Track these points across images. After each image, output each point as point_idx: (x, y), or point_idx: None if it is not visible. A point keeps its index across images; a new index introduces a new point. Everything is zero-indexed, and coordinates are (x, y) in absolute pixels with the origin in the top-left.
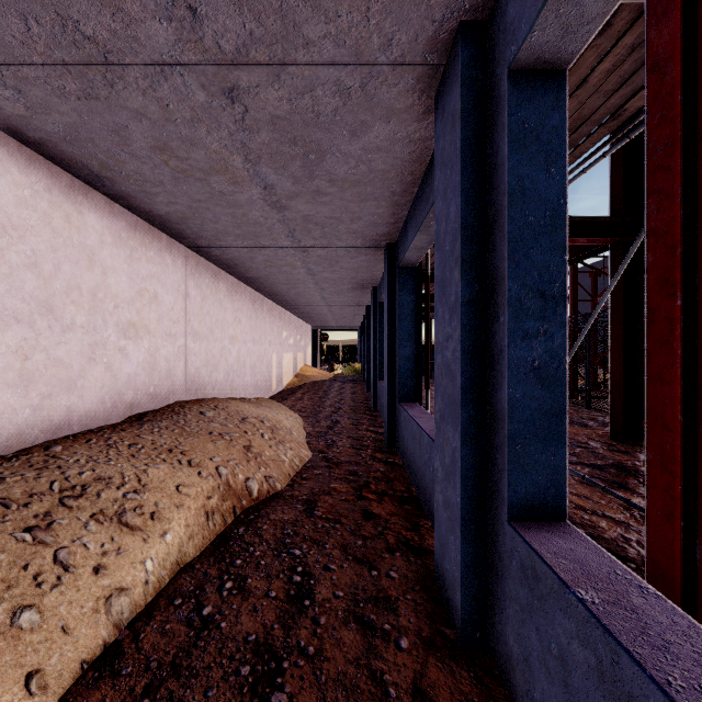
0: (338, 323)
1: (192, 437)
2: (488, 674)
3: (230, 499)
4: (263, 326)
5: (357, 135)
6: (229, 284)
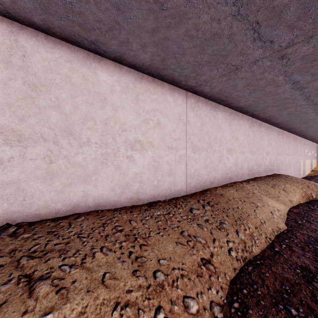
0: None
1: (289, 181)
2: None
3: (307, 196)
4: (297, 148)
5: None
6: (286, 135)
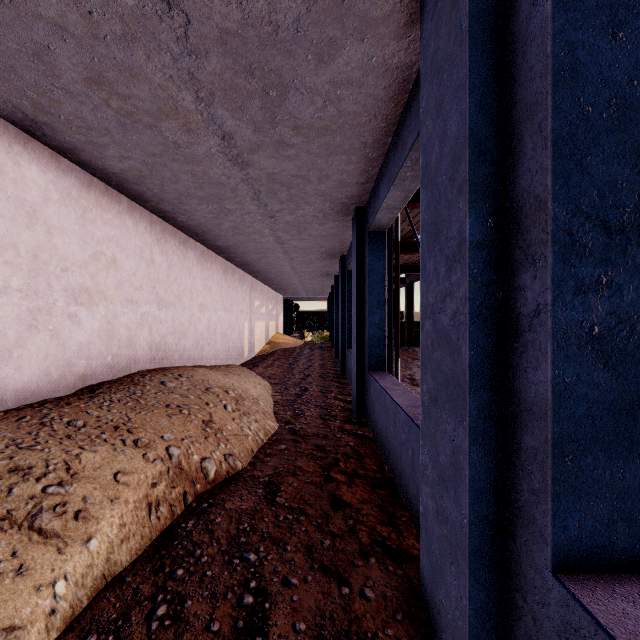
0: (308, 293)
1: (145, 411)
2: None
3: (181, 484)
4: (235, 295)
5: (323, 61)
6: (199, 253)
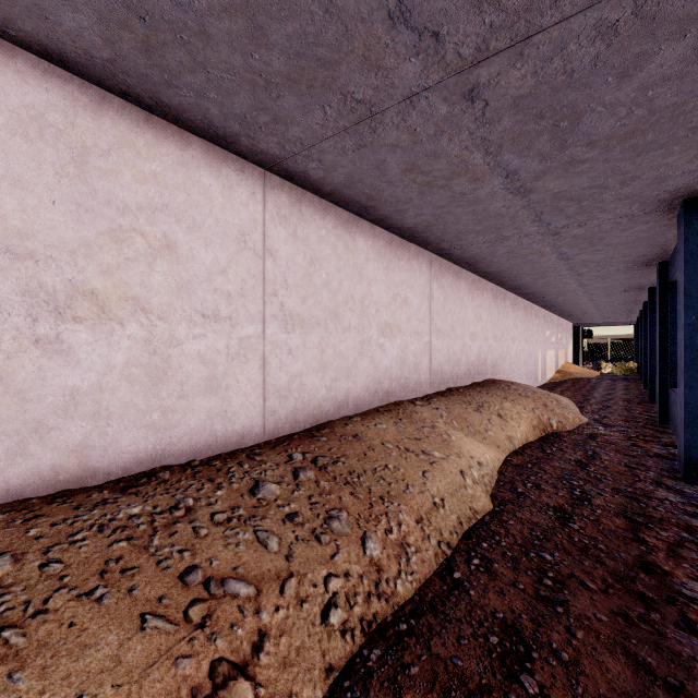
0: (606, 319)
1: (512, 394)
2: (696, 485)
3: (541, 425)
4: (531, 328)
5: (626, 230)
6: (511, 300)
